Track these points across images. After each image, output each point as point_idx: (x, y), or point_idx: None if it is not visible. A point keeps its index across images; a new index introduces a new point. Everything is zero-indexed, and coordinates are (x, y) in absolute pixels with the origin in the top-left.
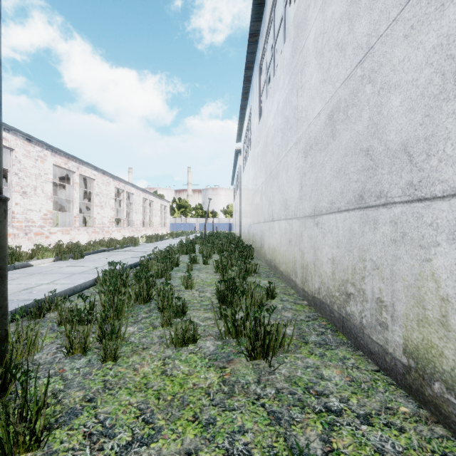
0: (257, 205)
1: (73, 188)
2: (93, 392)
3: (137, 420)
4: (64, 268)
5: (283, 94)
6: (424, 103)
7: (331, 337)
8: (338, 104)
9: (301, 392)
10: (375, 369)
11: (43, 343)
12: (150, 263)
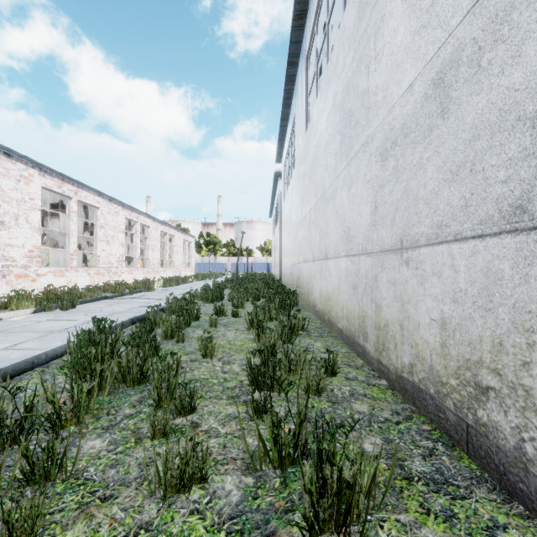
0: (303, 239)
1: (70, 218)
2: None
3: None
4: (42, 323)
5: (344, 79)
6: None
7: (450, 463)
8: (455, 54)
9: None
10: None
11: None
12: (159, 317)
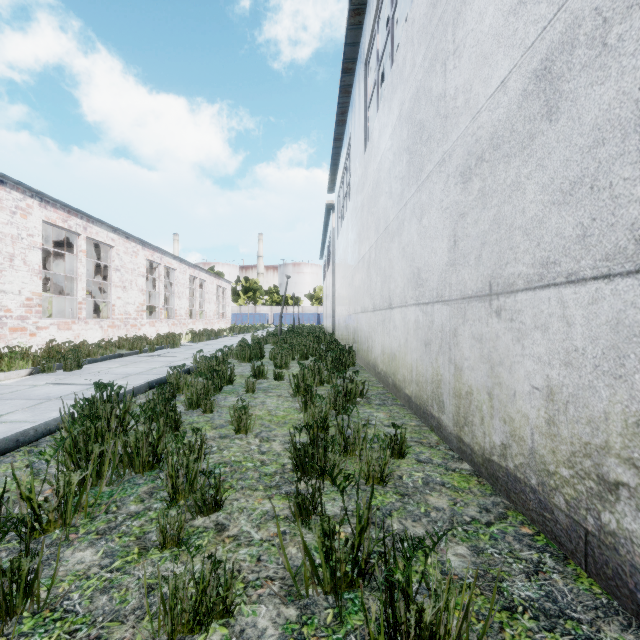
0: (361, 284)
1: (78, 259)
2: None
3: None
4: (39, 387)
5: (413, 84)
6: None
7: (564, 584)
8: (568, 33)
9: None
10: None
11: None
12: (182, 381)
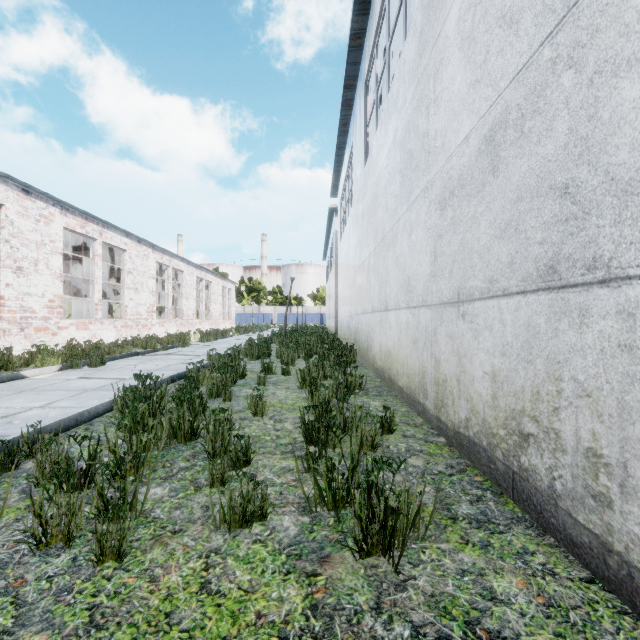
0: (362, 287)
1: (94, 262)
2: (66, 635)
3: None
4: (73, 381)
5: (404, 116)
6: None
7: (495, 507)
8: (503, 116)
9: (460, 633)
10: (586, 577)
11: None
12: (202, 375)
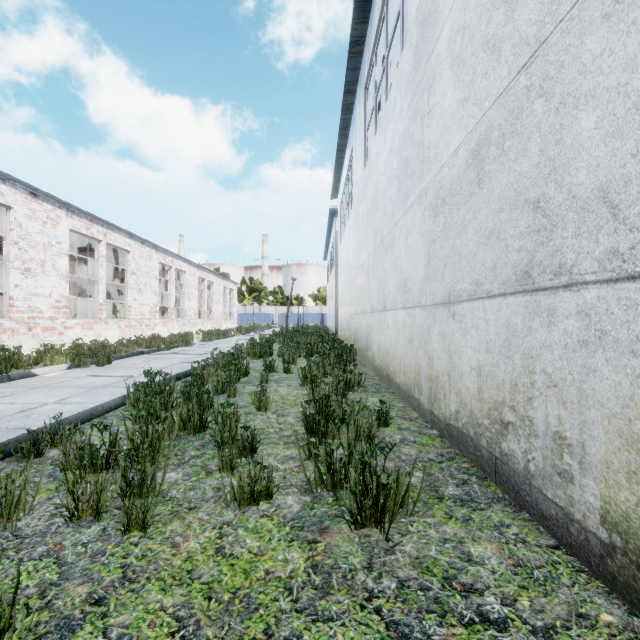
0: (361, 288)
1: (99, 263)
2: (105, 586)
3: (171, 639)
4: (82, 379)
5: (401, 125)
6: (639, 121)
7: (478, 489)
8: (487, 133)
9: (439, 585)
10: (552, 544)
11: (33, 501)
12: (207, 373)
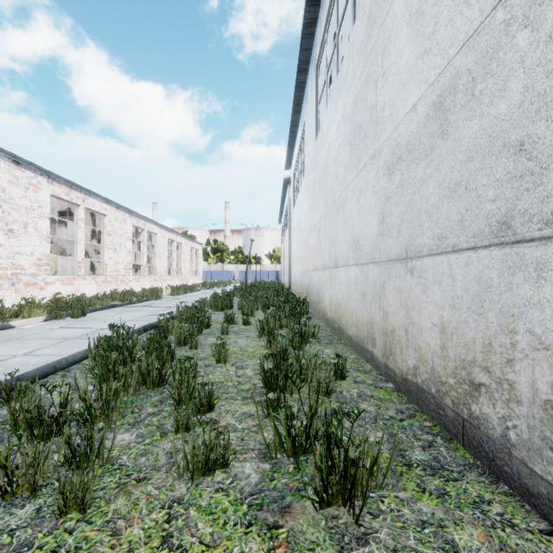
0: (313, 247)
1: (77, 226)
2: None
3: None
4: (55, 330)
5: (353, 92)
6: None
7: (446, 452)
8: (453, 81)
9: None
10: (545, 528)
11: None
12: (171, 325)
